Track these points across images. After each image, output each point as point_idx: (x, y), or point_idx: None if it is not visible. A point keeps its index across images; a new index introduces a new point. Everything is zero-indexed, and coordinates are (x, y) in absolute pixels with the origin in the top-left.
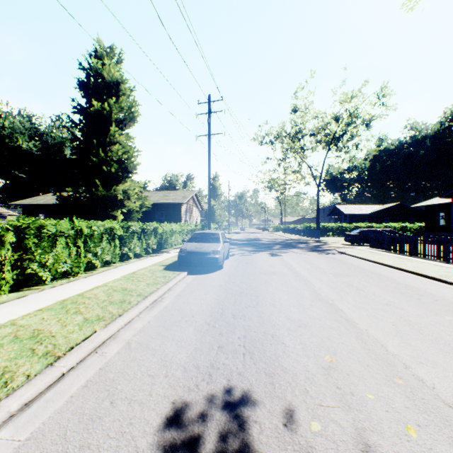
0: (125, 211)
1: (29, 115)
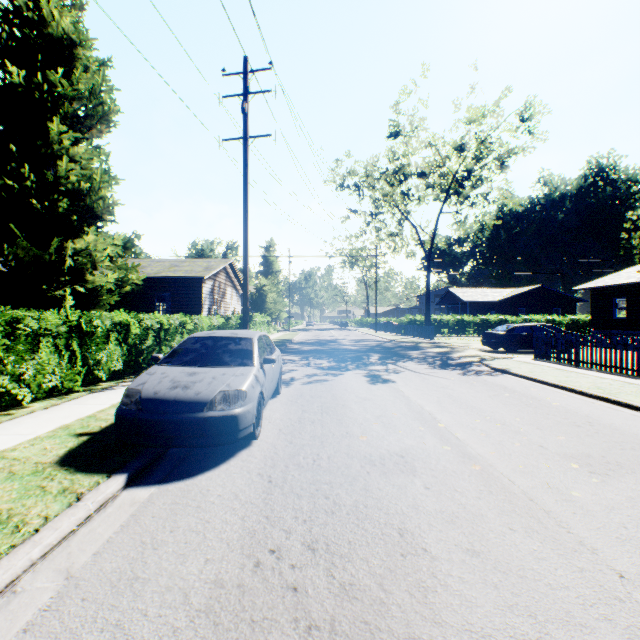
0: (83, 290)
1: None
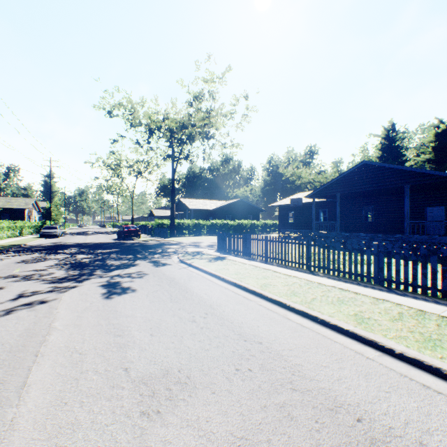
0: None
1: None
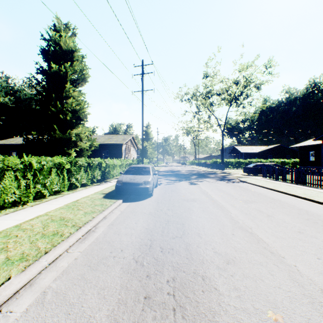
0: (78, 149)
1: (6, 76)
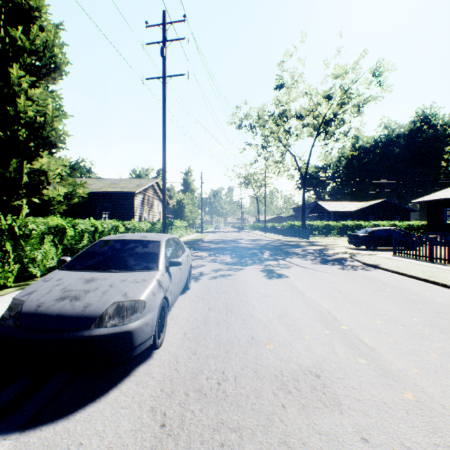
0: (38, 201)
1: None
